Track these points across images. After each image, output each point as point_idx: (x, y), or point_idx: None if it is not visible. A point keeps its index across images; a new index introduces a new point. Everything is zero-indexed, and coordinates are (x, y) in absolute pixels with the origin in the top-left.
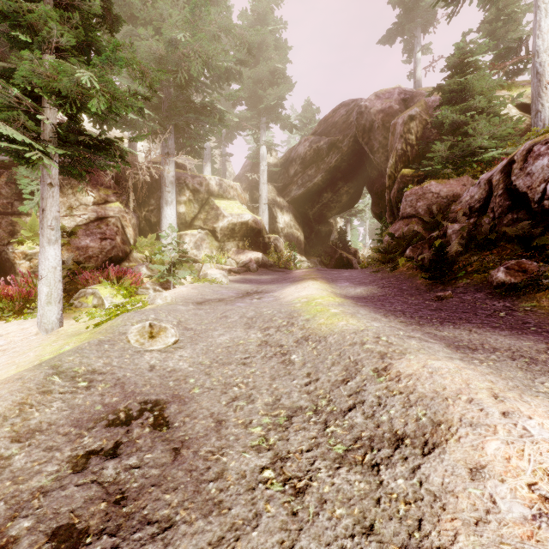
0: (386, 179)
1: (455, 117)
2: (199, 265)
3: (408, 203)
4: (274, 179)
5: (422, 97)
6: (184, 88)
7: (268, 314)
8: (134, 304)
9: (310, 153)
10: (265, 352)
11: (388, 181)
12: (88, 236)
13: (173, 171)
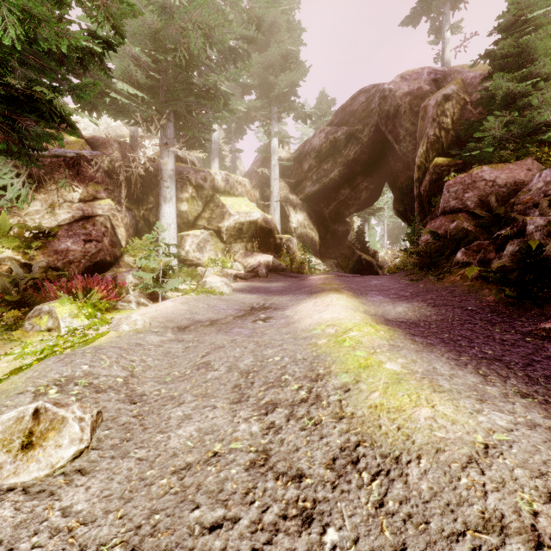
0: (415, 171)
1: (512, 88)
2: (202, 269)
3: (452, 195)
4: (287, 175)
5: (458, 74)
6: (185, 70)
7: (275, 364)
8: (95, 328)
9: (325, 145)
10: (261, 501)
11: (417, 172)
12: (70, 237)
13: (172, 163)
